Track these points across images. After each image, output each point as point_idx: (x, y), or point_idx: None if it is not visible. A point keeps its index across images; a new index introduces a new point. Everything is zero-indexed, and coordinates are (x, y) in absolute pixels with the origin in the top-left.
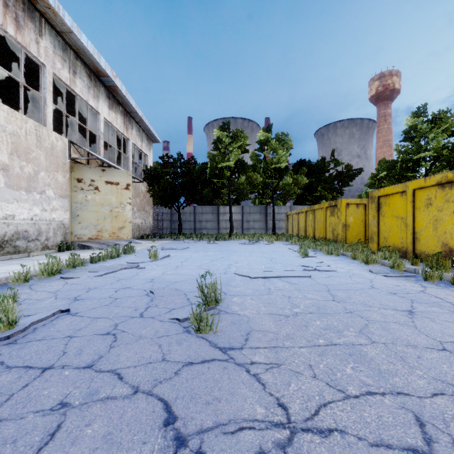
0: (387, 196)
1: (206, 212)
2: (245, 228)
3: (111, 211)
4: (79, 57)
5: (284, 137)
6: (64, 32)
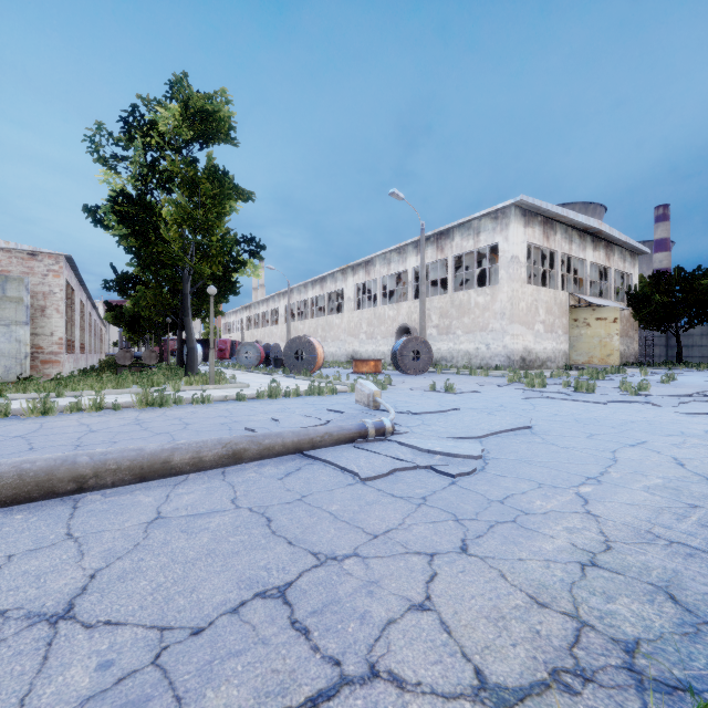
0: None
1: None
2: None
3: (599, 342)
4: (573, 227)
5: None
6: (567, 222)
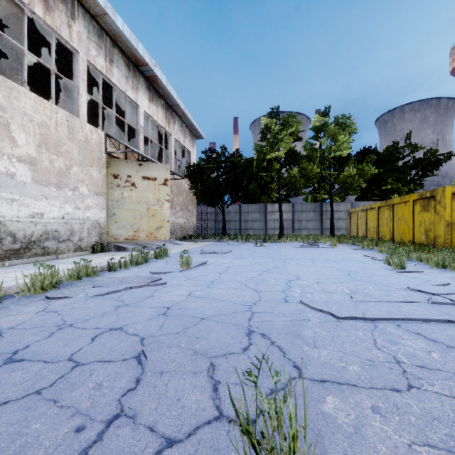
0: None
1: (252, 211)
2: (296, 228)
3: (148, 209)
4: (117, 44)
5: (345, 120)
6: (98, 16)
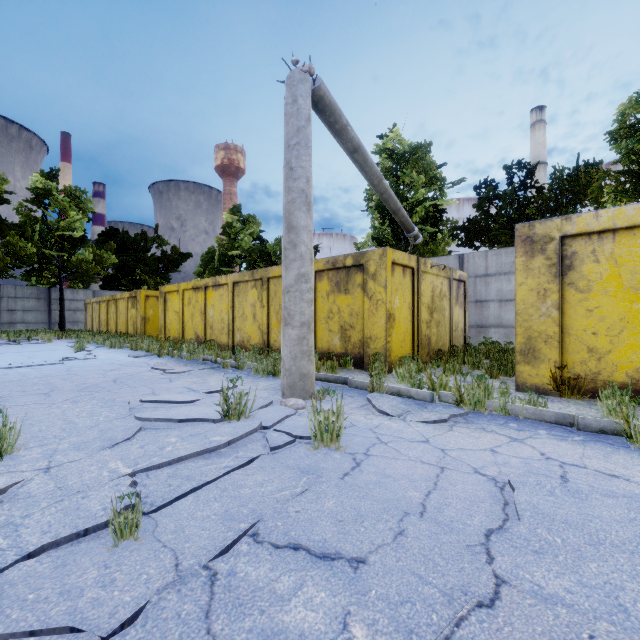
0: (170, 293)
1: None
2: (6, 321)
3: None
4: None
5: (80, 193)
6: None
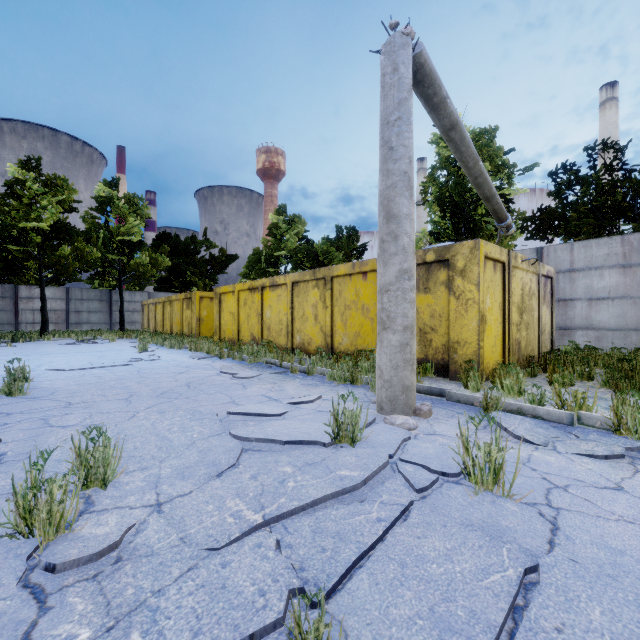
0: (225, 294)
1: None
2: (74, 322)
3: None
4: None
5: (137, 200)
6: None
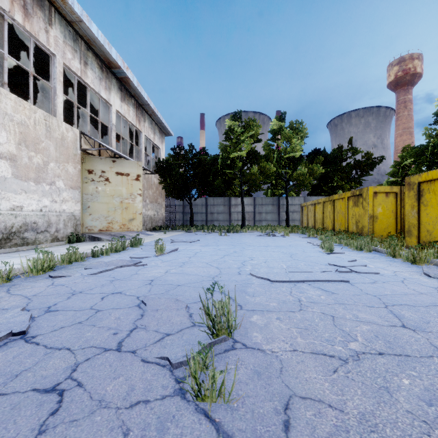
0: (432, 182)
1: (217, 204)
2: (257, 219)
3: (121, 203)
4: (91, 48)
5: (298, 125)
6: (74, 22)
